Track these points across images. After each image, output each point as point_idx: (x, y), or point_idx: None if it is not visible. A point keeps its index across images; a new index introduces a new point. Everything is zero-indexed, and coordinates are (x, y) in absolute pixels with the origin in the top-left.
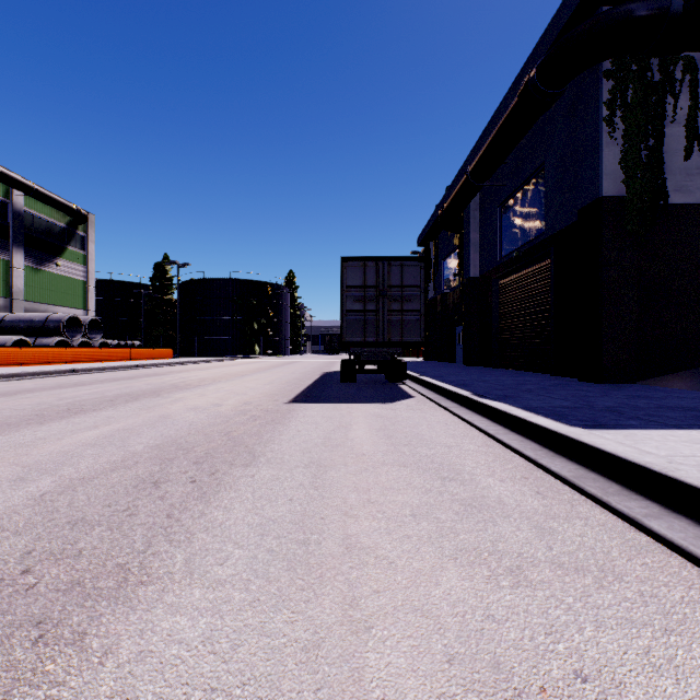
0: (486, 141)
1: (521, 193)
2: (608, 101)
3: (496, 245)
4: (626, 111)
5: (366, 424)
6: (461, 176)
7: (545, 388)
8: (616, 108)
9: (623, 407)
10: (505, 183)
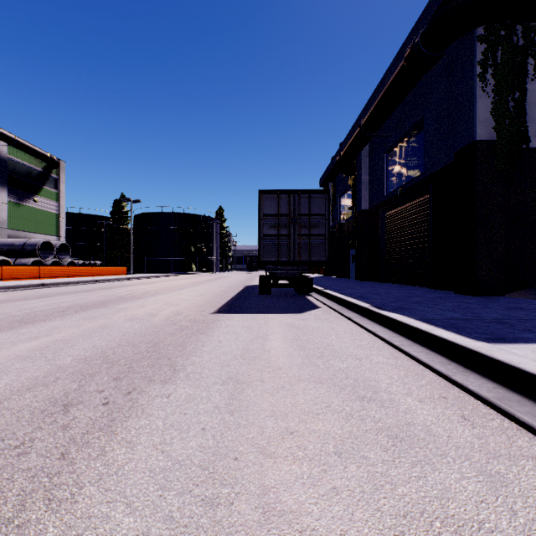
0: (375, 100)
1: (404, 141)
2: (481, 60)
3: (383, 184)
4: (496, 69)
5: (281, 335)
6: (354, 129)
7: (431, 300)
8: (488, 67)
9: (509, 319)
10: (391, 134)
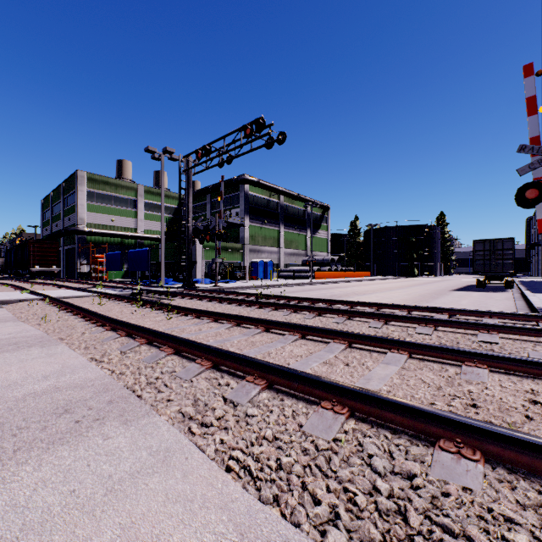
0: None
1: None
2: None
3: None
4: None
5: (477, 294)
6: None
7: None
8: None
9: None
10: None
